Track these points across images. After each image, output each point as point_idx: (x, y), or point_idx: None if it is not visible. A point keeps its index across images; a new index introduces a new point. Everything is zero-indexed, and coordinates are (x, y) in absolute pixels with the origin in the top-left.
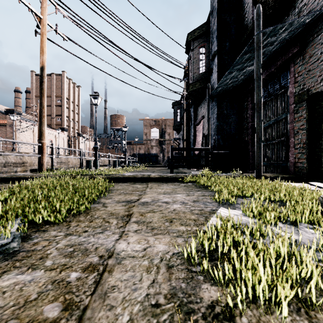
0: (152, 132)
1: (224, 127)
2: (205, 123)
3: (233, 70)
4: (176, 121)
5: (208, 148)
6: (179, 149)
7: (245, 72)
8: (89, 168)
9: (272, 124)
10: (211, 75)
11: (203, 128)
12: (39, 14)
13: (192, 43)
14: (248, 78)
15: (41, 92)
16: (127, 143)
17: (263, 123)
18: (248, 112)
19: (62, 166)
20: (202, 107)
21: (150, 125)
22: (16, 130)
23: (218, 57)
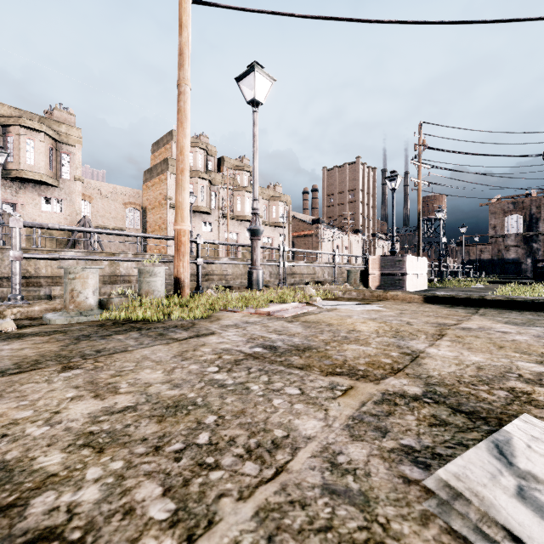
0: (508, 222)
1: None
2: None
3: None
4: None
5: None
6: (543, 261)
7: None
8: (442, 277)
9: None
10: None
11: None
12: (418, 180)
13: None
14: None
15: (419, 228)
16: (457, 244)
17: None
18: None
19: None
20: None
21: (503, 212)
22: (321, 240)
23: None
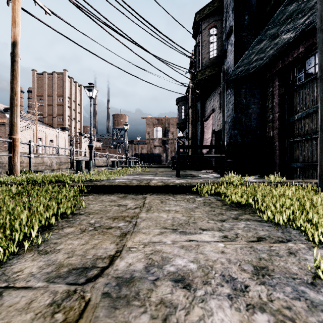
0: (155, 131)
1: (242, 120)
2: (215, 118)
3: (265, 37)
4: (181, 119)
5: (224, 146)
6: (187, 146)
7: (277, 44)
8: (80, 170)
9: (312, 112)
10: (224, 58)
11: (212, 124)
12: None
13: (201, 24)
14: (276, 56)
15: (12, 73)
16: (129, 142)
17: (296, 113)
18: (274, 100)
19: (62, 167)
20: (211, 100)
21: (153, 124)
22: None
23: (235, 34)
